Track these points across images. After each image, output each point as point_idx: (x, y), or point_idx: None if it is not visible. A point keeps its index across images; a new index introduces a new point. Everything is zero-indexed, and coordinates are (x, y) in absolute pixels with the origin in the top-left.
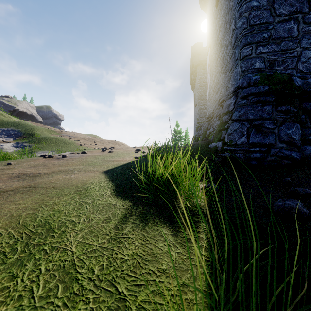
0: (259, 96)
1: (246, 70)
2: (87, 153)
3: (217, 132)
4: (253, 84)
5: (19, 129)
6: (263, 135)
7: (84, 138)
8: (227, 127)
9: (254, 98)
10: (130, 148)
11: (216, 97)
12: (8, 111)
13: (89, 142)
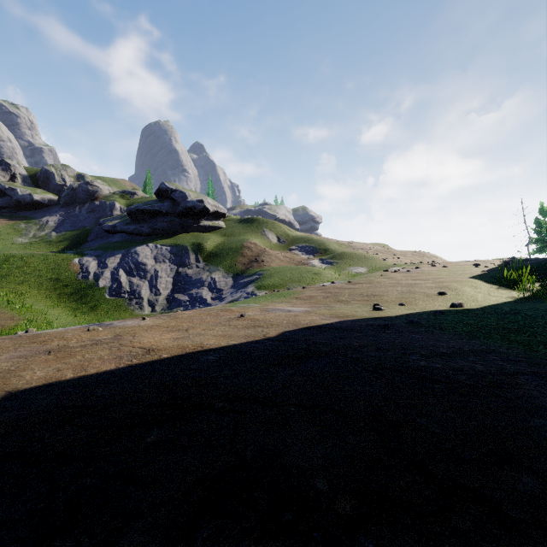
0: None
1: None
2: (421, 269)
3: None
4: None
5: (312, 244)
6: None
7: (378, 251)
8: None
9: None
10: (463, 263)
11: None
12: None
13: (387, 255)
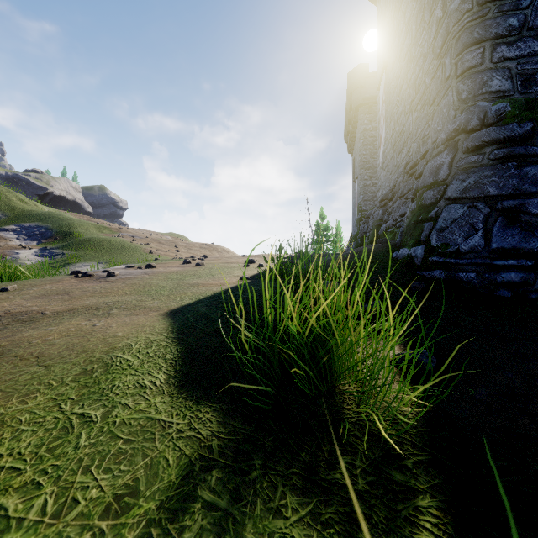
0: (509, 146)
1: (471, 96)
2: (155, 268)
3: (412, 227)
4: (494, 120)
5: (48, 224)
6: (523, 232)
7: (158, 240)
8: (434, 215)
9: (498, 150)
10: (237, 259)
11: (399, 161)
12: (36, 195)
13: (166, 246)
